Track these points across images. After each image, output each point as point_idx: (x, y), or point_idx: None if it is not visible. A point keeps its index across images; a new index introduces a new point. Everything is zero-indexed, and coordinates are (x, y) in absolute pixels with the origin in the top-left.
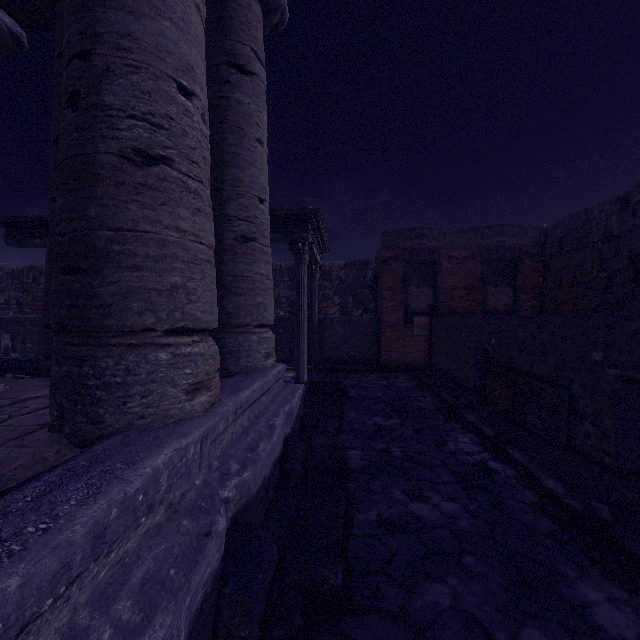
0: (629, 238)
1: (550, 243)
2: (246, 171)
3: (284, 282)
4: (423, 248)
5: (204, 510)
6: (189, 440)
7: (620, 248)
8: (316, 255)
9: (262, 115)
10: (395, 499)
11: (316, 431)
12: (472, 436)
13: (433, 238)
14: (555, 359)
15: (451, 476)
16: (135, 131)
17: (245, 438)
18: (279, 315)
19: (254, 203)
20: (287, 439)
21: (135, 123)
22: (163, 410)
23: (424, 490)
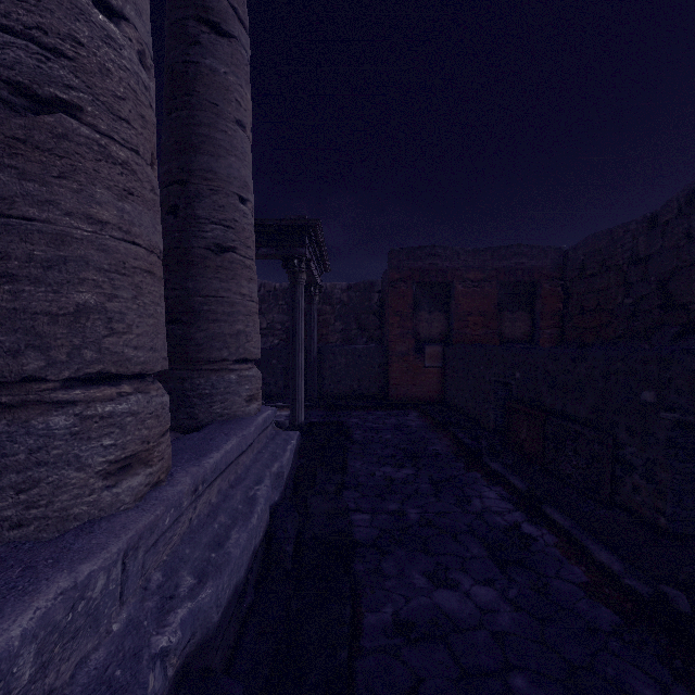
0: (657, 261)
1: (571, 266)
2: (222, 160)
3: (279, 306)
4: (435, 269)
5: (117, 687)
6: (96, 564)
7: (647, 272)
8: (315, 275)
9: (244, 91)
10: (415, 586)
11: (313, 491)
12: (499, 489)
13: (446, 258)
14: (594, 398)
15: (481, 547)
16: (9, 52)
17: (211, 524)
18: (273, 343)
19: (233, 202)
20: (275, 509)
21: (10, 40)
22: (59, 509)
23: (450, 570)
